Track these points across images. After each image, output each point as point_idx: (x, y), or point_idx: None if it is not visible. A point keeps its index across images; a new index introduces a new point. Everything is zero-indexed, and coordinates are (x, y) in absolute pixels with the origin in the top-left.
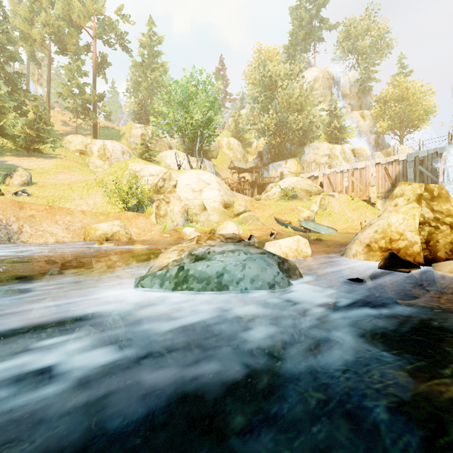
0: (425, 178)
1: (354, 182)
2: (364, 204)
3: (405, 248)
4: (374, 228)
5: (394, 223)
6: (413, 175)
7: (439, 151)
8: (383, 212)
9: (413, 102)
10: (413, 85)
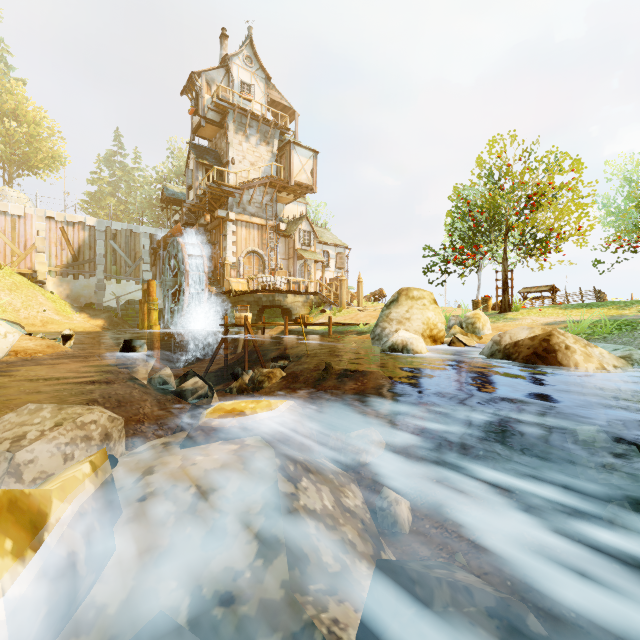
0: (118, 257)
1: (1, 236)
2: (26, 281)
3: (437, 334)
4: (418, 321)
5: (432, 317)
6: (105, 251)
7: (134, 229)
8: (411, 309)
9: (36, 134)
10: (35, 109)
